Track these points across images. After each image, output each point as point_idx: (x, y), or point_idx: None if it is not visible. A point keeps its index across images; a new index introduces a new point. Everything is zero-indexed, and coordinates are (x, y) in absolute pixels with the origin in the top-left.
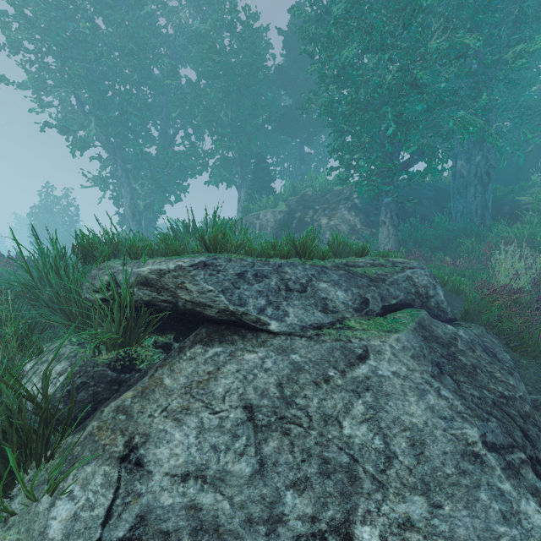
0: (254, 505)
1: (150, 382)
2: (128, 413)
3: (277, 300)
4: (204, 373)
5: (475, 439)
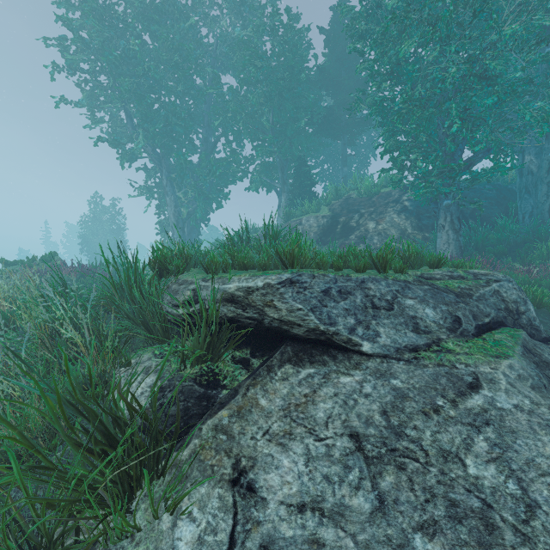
0: (379, 545)
1: (245, 402)
2: (229, 434)
3: (366, 319)
4: (301, 395)
5: None
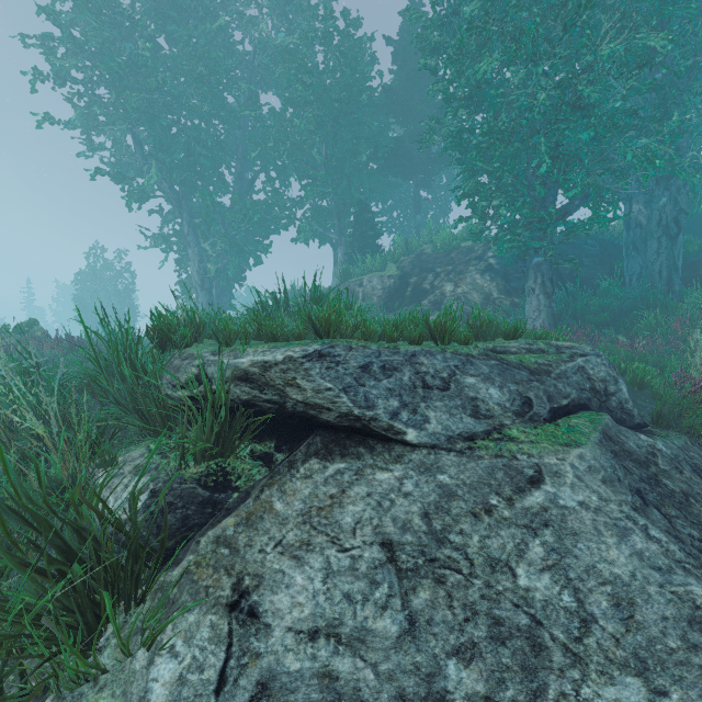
0: (405, 676)
1: (256, 506)
2: (233, 546)
3: (413, 401)
4: (326, 496)
5: None
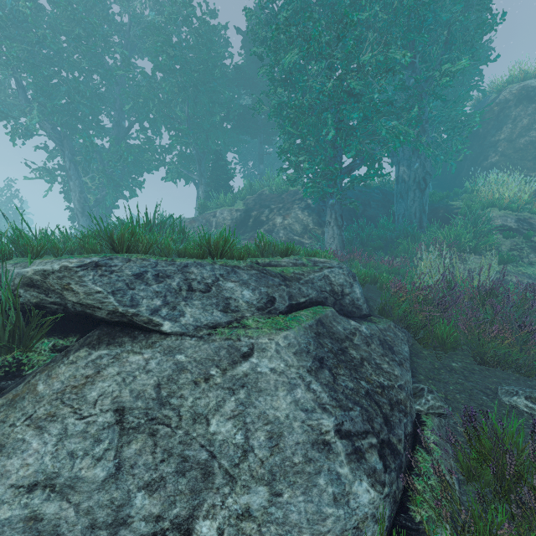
0: (101, 509)
1: (24, 389)
2: None
3: (175, 300)
4: (82, 377)
5: (329, 428)
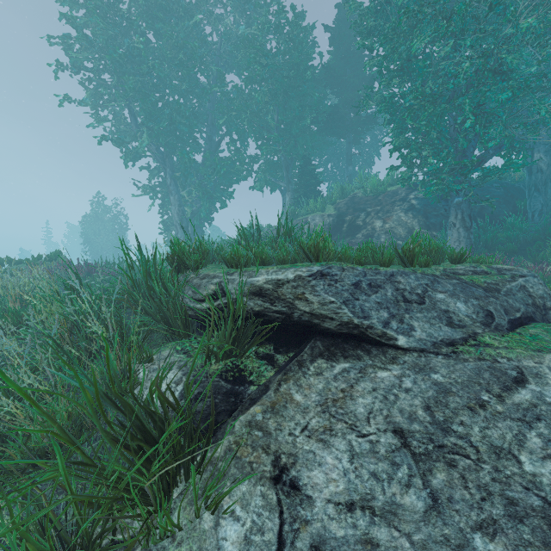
0: (437, 546)
1: (278, 397)
2: (264, 430)
3: (399, 312)
4: (337, 390)
5: None
